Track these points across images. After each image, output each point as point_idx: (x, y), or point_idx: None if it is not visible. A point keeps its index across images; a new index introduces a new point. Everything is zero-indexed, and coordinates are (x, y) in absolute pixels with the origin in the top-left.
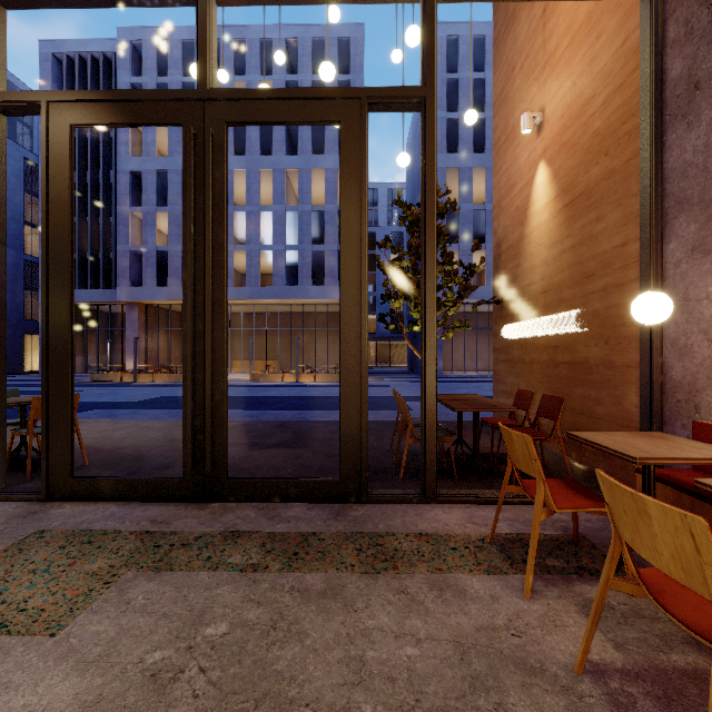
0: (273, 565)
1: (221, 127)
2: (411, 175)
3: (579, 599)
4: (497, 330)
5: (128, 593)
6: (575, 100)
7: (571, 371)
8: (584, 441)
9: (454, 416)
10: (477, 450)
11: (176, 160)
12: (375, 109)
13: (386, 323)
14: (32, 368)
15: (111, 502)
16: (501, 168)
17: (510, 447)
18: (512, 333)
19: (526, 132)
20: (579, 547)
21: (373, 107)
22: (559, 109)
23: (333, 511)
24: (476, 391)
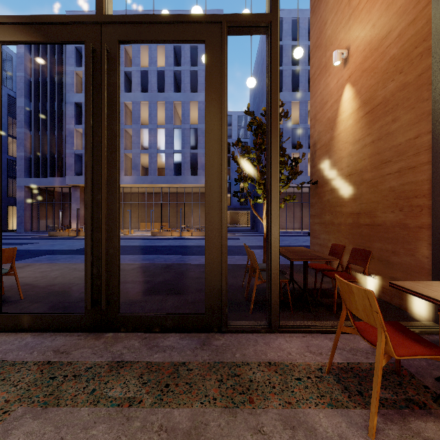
0: (146, 399)
1: (114, 44)
2: (252, 106)
3: (418, 439)
4: (313, 203)
5: (11, 435)
6: (374, 37)
7: (371, 230)
8: (409, 291)
9: (282, 259)
10: (306, 288)
11: None
12: (232, 32)
13: (238, 197)
14: (13, 228)
15: (29, 332)
16: (316, 92)
17: (348, 297)
18: (324, 204)
19: (336, 64)
20: (401, 377)
21: (230, 30)
22: (361, 45)
23: (200, 340)
24: (295, 242)
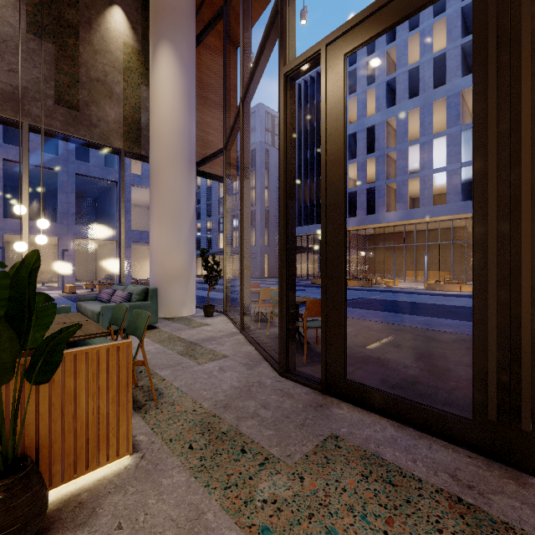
0: None
1: None
2: None
3: None
4: None
5: None
6: None
7: None
8: None
9: None
10: None
11: (361, 122)
12: None
13: None
14: None
15: (383, 417)
16: None
17: None
18: None
19: None
20: None
21: None
22: None
23: None
24: None
